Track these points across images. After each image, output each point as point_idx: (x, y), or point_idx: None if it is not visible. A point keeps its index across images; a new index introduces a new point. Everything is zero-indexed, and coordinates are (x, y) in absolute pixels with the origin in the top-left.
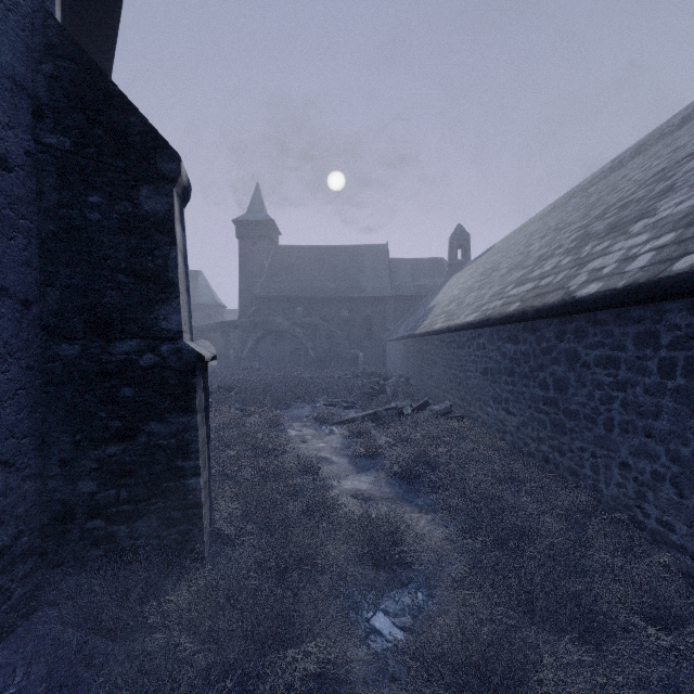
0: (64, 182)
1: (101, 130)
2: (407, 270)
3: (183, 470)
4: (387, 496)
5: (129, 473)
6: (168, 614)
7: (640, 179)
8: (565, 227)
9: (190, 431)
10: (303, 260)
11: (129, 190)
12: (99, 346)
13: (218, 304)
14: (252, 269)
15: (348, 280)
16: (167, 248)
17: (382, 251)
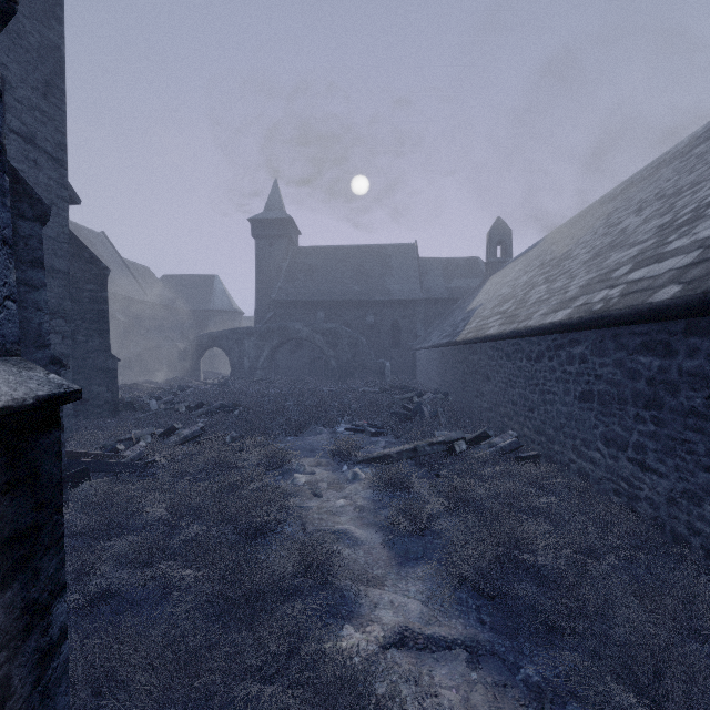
0: None
1: None
2: (438, 271)
3: None
4: (460, 642)
5: None
6: None
7: None
8: (684, 189)
9: None
10: (324, 261)
11: None
12: None
13: (235, 310)
14: (269, 271)
15: (373, 282)
16: None
17: (410, 250)
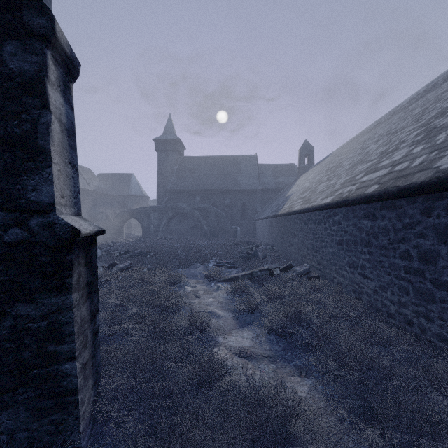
0: None
1: None
2: (270, 172)
3: (56, 354)
4: (267, 354)
5: None
6: None
7: None
8: (398, 131)
9: (64, 311)
10: (200, 166)
11: None
12: None
13: (144, 195)
14: (166, 172)
15: (230, 178)
16: (37, 112)
17: (253, 159)
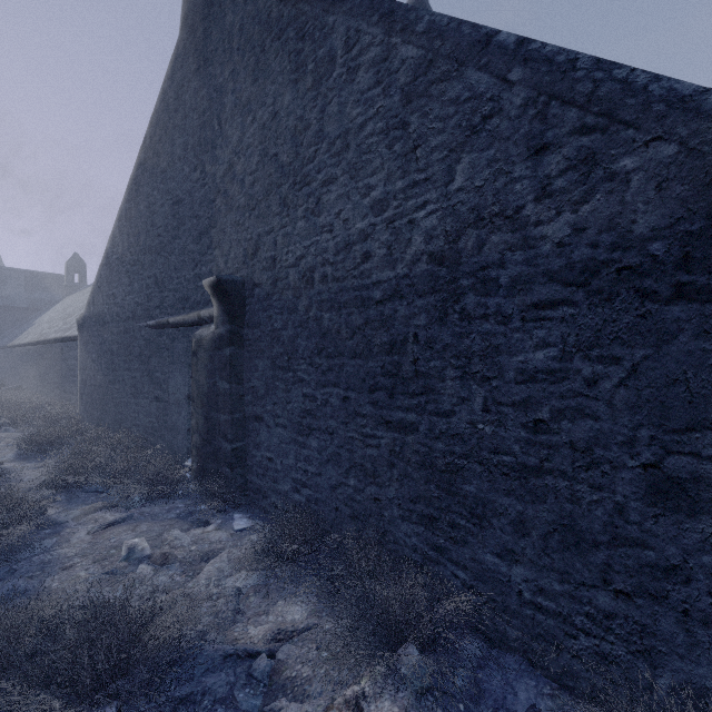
0: None
1: None
2: (20, 281)
3: None
4: None
5: None
6: None
7: None
8: None
9: None
10: None
11: None
12: None
13: None
14: None
15: None
16: None
17: None
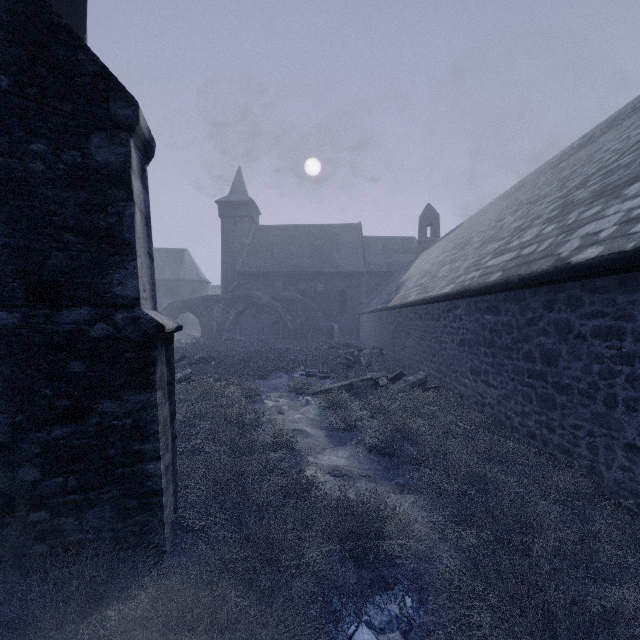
0: (1, 127)
1: (44, 68)
2: (379, 247)
3: (141, 453)
4: (366, 473)
5: (78, 458)
6: (109, 636)
7: (620, 148)
8: (539, 200)
9: (148, 409)
10: (281, 238)
11: (78, 137)
12: (43, 314)
13: (202, 279)
14: (234, 247)
15: (324, 257)
16: (122, 205)
17: (355, 229)
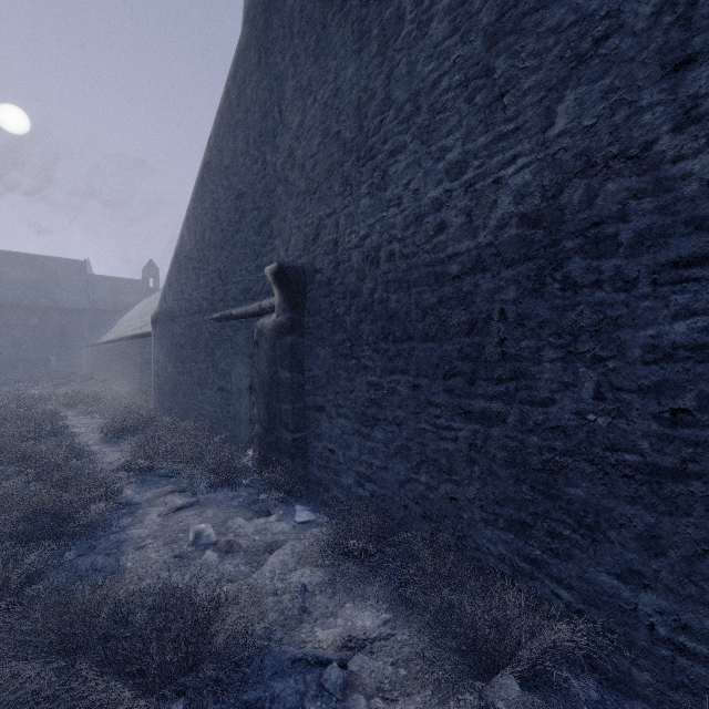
0: None
1: None
2: (106, 287)
3: None
4: None
5: None
6: None
7: None
8: None
9: None
10: None
11: None
12: None
13: None
14: None
15: (39, 290)
16: None
17: (79, 266)
